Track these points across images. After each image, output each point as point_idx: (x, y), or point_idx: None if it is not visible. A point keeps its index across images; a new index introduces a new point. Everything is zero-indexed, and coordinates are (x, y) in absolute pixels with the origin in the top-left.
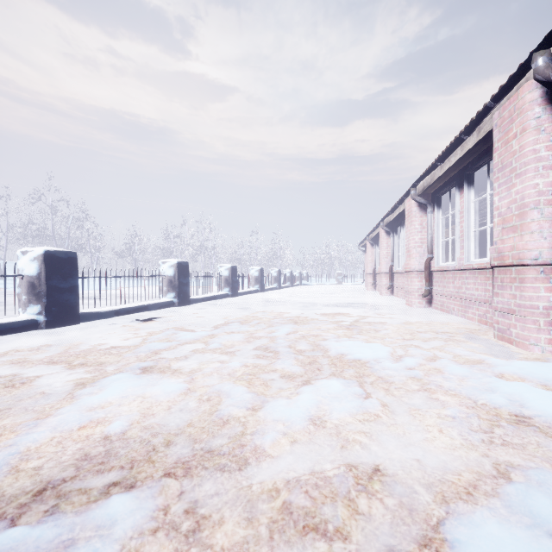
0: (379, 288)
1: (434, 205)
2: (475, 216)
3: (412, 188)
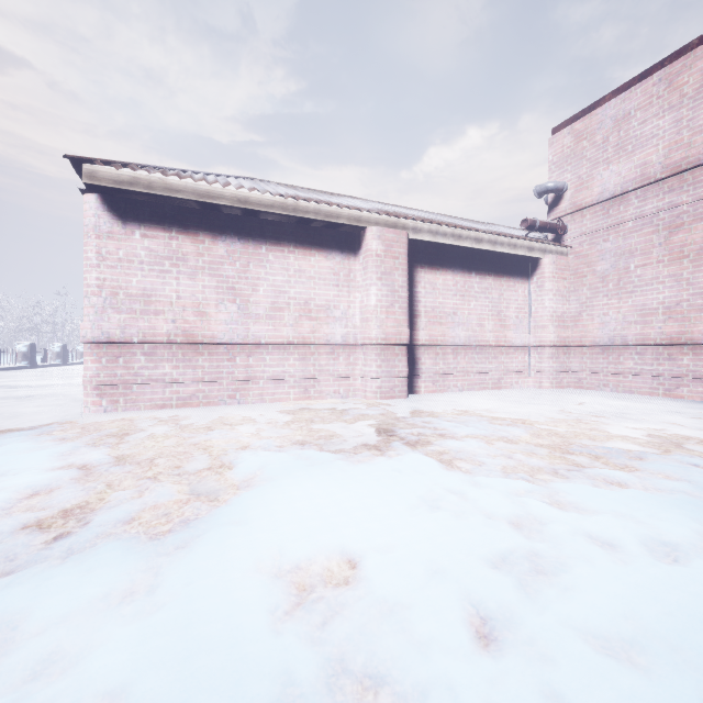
0: None
1: None
2: None
3: None
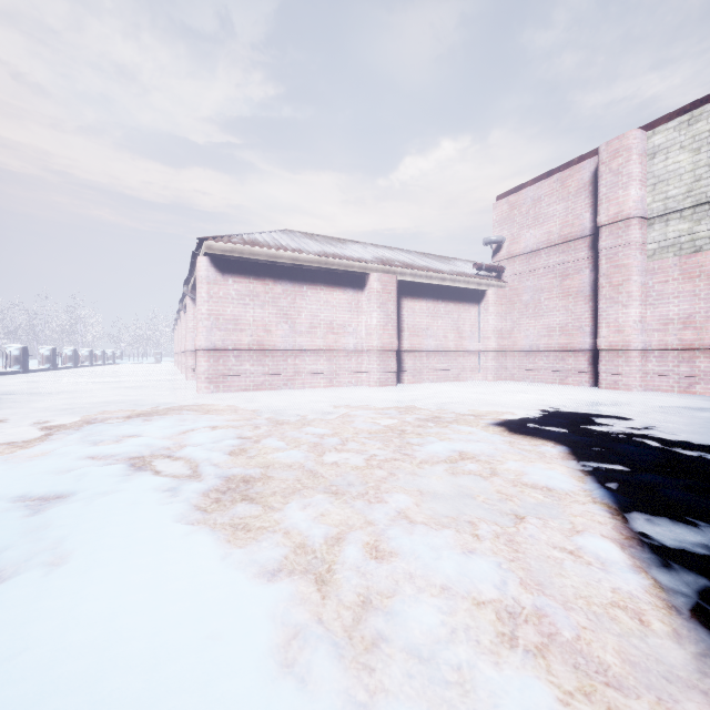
0: None
1: None
2: None
3: (177, 314)
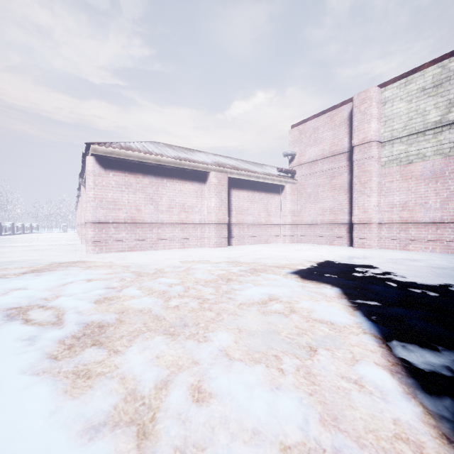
0: None
1: None
2: None
3: (77, 198)
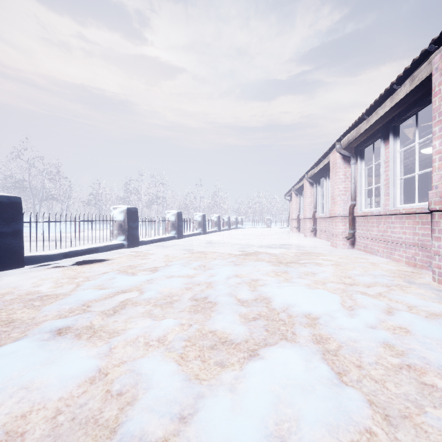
0: (302, 231)
1: (357, 157)
2: (401, 164)
3: (337, 142)
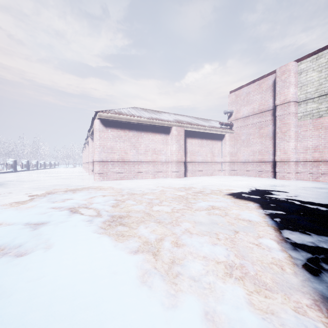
0: None
1: None
2: None
3: (84, 145)
